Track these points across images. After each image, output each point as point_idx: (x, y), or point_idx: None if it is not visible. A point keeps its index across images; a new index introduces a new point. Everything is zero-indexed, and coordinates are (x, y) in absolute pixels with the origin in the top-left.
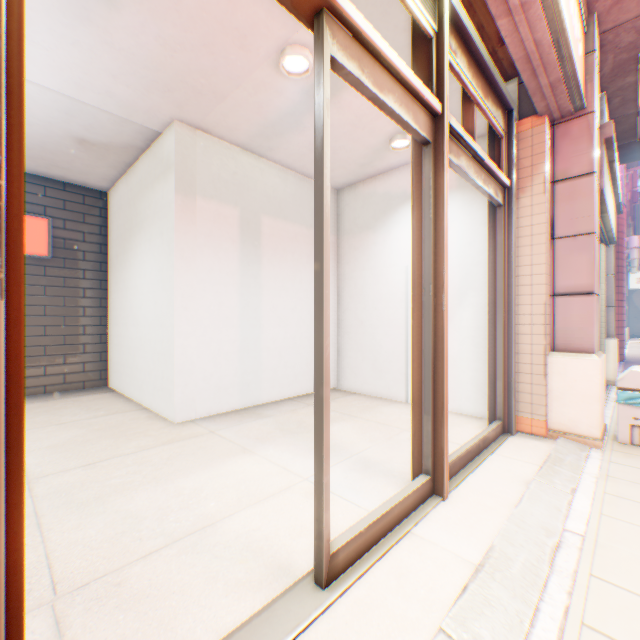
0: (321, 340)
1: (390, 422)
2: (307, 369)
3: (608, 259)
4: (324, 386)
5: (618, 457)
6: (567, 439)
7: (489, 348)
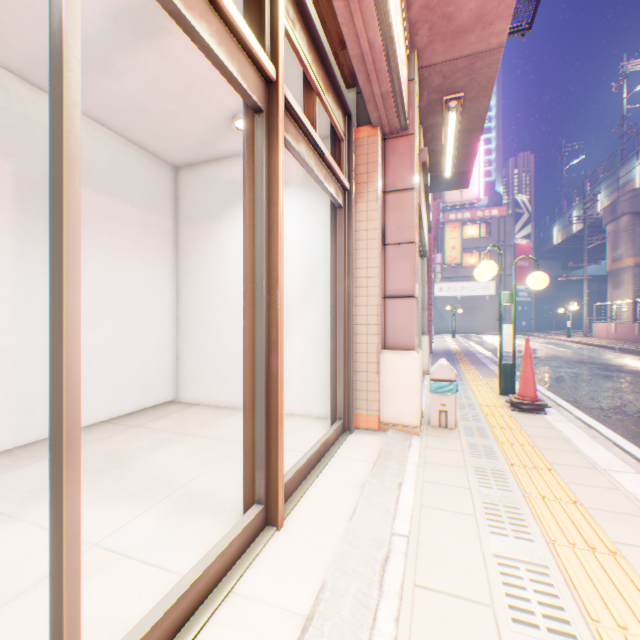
0: (61, 355)
1: (232, 436)
2: (133, 381)
3: (423, 270)
4: (66, 432)
5: (432, 441)
6: (395, 430)
7: (332, 348)
